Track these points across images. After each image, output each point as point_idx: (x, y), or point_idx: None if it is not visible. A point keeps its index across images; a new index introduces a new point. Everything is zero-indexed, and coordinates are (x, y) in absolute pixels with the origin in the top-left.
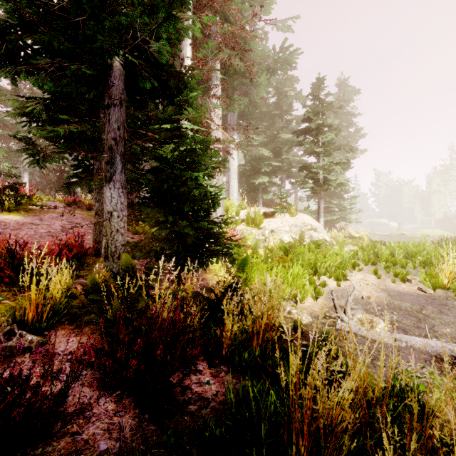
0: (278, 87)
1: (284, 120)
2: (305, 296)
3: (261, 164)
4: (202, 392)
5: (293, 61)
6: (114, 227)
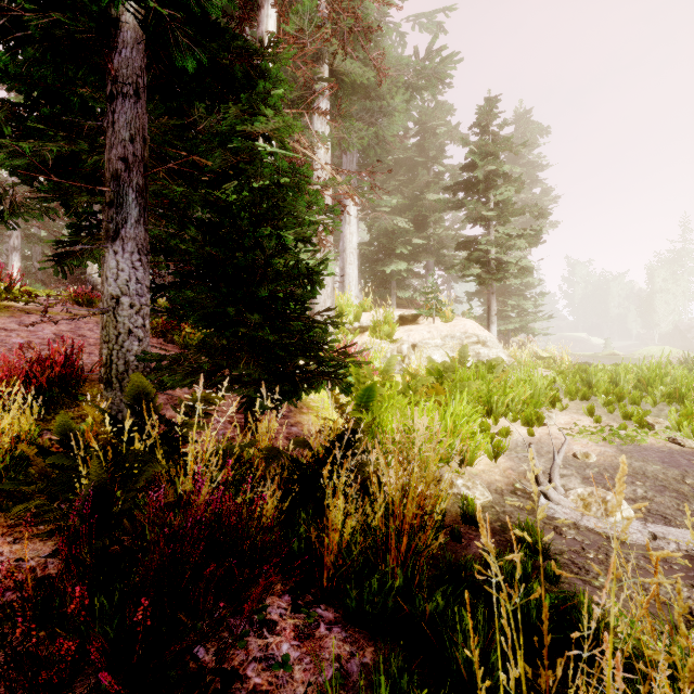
0: (423, 120)
1: (431, 173)
2: (476, 453)
3: (395, 242)
4: (270, 687)
5: (446, 74)
6: (123, 326)
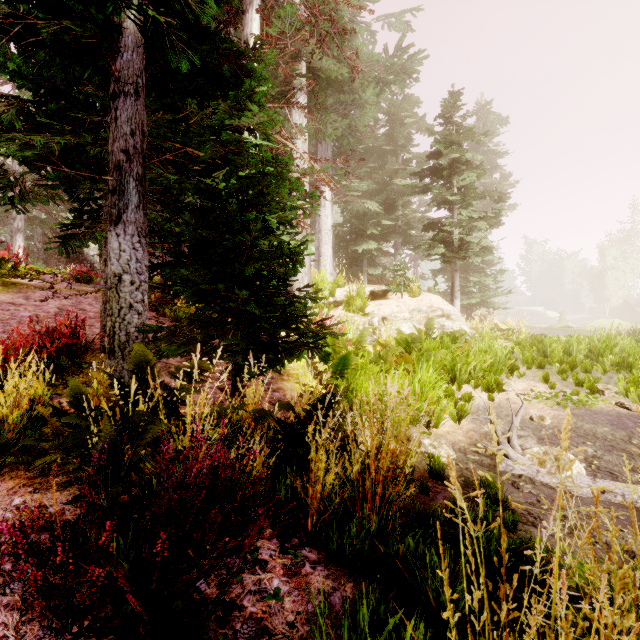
0: (391, 111)
1: (400, 160)
2: (441, 416)
3: (367, 223)
4: (264, 615)
5: (413, 69)
6: (124, 301)
